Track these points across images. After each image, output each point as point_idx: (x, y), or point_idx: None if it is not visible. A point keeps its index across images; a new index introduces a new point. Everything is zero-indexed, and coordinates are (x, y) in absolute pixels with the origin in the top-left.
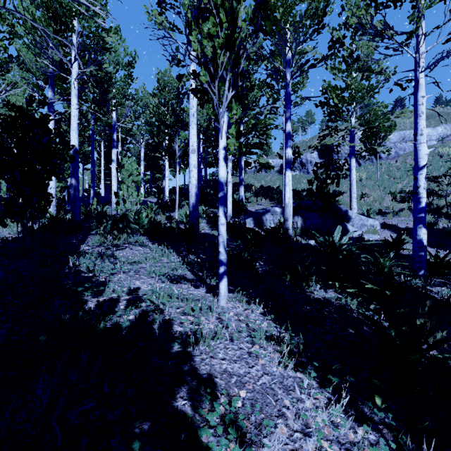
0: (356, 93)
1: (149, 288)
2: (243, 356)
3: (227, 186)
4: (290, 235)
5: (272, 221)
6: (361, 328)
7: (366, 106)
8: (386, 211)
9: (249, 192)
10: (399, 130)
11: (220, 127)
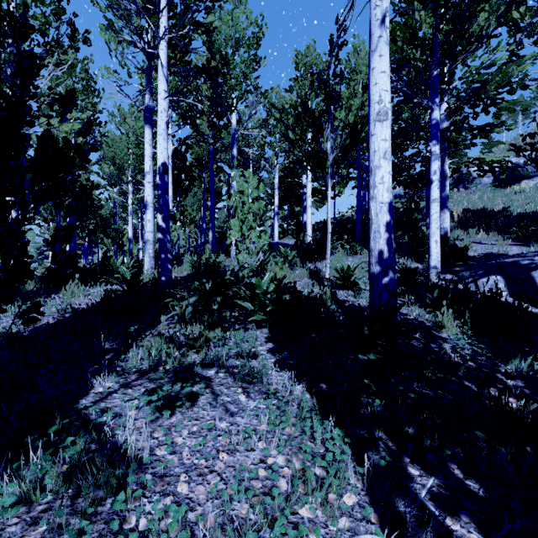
0: None
1: None
2: None
3: (430, 209)
4: None
5: None
6: None
7: None
8: None
9: None
10: None
11: None
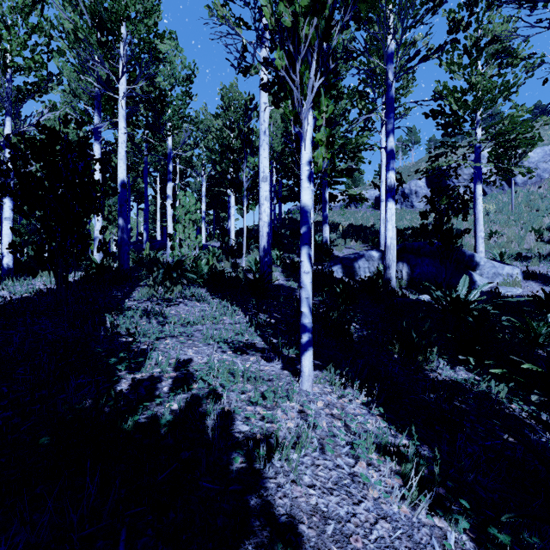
0: (484, 94)
1: (204, 360)
2: (342, 481)
3: None
4: (393, 287)
5: (367, 269)
6: (522, 434)
7: (490, 117)
8: (528, 255)
9: (334, 232)
10: (542, 145)
11: (303, 133)
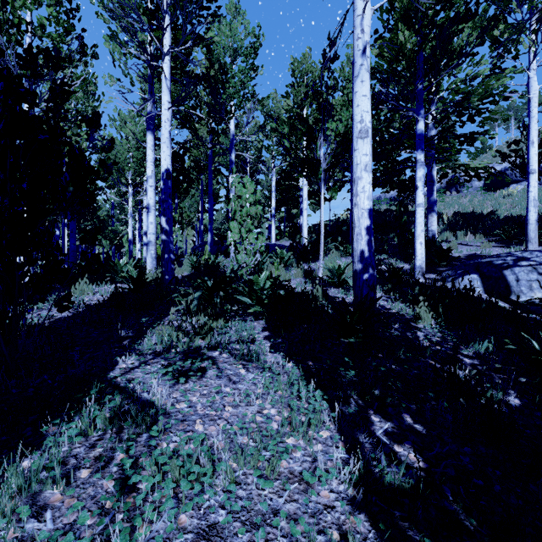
0: None
1: None
2: None
3: (416, 213)
4: None
5: (535, 283)
6: None
7: None
8: None
9: None
10: None
11: None
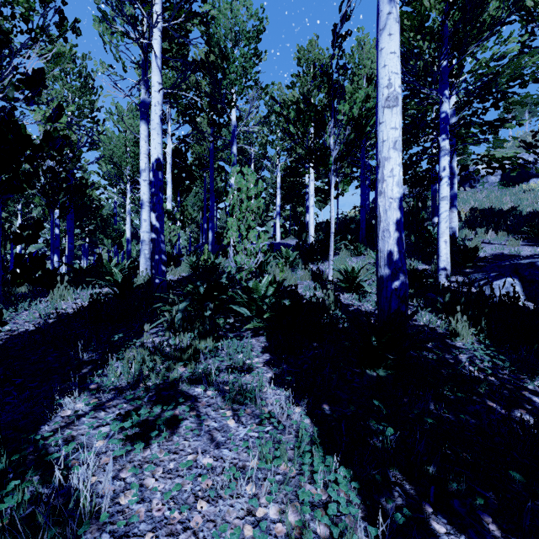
0: None
1: None
2: None
3: (439, 208)
4: None
5: None
6: None
7: None
8: None
9: None
10: None
11: None
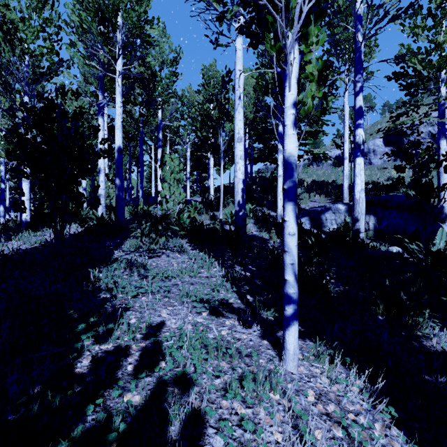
0: None
1: (177, 325)
2: None
3: (278, 181)
4: (362, 239)
5: (334, 221)
6: None
7: None
8: None
9: (299, 187)
10: None
11: (288, 70)
